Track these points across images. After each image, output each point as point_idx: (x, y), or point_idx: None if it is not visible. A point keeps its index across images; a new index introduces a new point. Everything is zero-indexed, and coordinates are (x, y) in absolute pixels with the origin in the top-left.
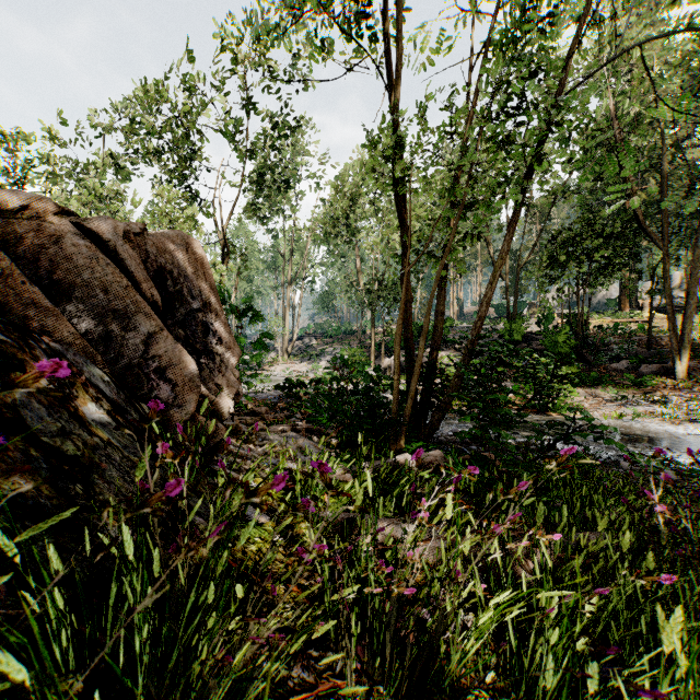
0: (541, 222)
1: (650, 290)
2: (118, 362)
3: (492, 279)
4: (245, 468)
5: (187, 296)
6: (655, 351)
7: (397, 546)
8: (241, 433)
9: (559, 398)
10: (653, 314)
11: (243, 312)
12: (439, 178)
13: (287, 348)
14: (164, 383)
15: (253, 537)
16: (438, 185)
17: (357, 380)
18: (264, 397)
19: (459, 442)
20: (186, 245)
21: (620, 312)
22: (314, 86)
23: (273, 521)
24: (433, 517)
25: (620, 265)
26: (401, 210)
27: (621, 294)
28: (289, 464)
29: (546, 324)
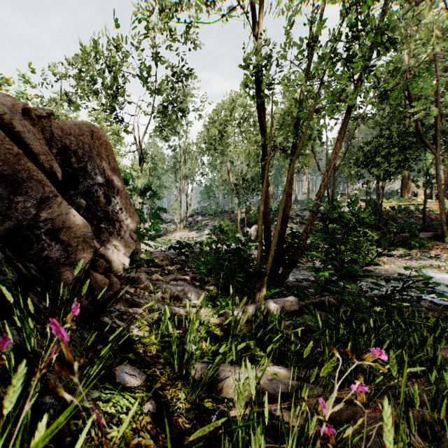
0: (349, 140)
1: (425, 182)
2: (5, 224)
3: (328, 168)
4: (135, 317)
5: (91, 173)
6: (428, 224)
7: (273, 407)
8: (141, 283)
9: (368, 255)
10: (426, 199)
11: (144, 191)
12: (283, 109)
13: (182, 222)
14: (56, 243)
15: (118, 414)
16: (282, 114)
17: (228, 243)
18: (166, 254)
19: (301, 286)
20: (92, 132)
21: (402, 198)
22: (200, 47)
23: (149, 380)
24: (298, 362)
25: (404, 166)
26: (261, 120)
27: (402, 187)
28: (176, 309)
29: (353, 206)
